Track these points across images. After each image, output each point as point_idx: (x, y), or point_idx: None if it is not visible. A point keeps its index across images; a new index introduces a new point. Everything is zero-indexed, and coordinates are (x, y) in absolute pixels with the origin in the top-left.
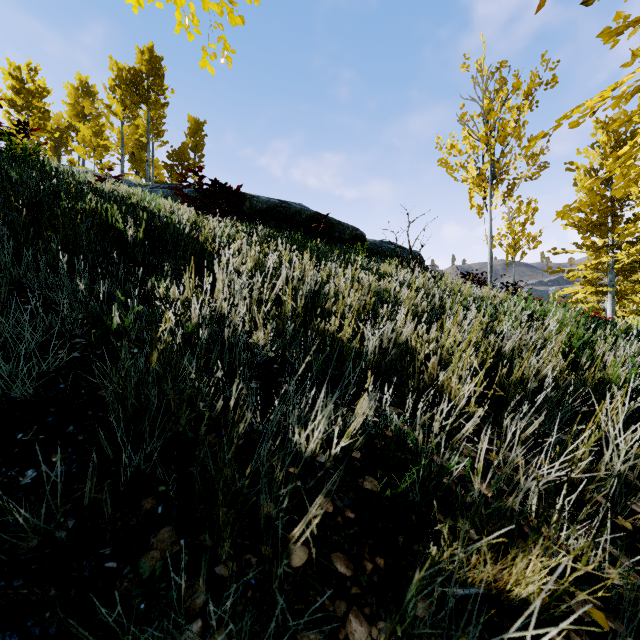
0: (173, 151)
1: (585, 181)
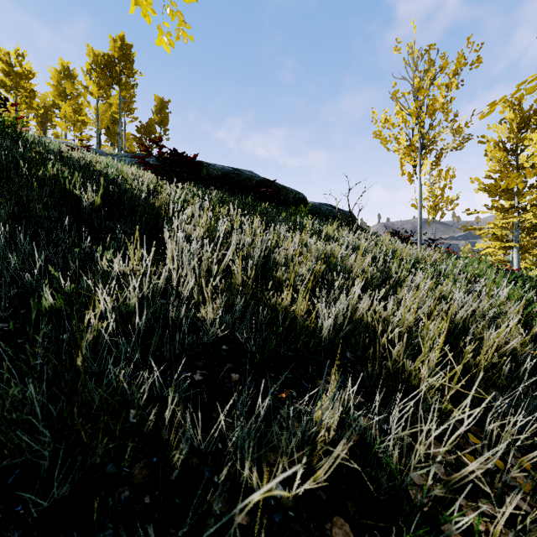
0: (141, 125)
1: (494, 152)
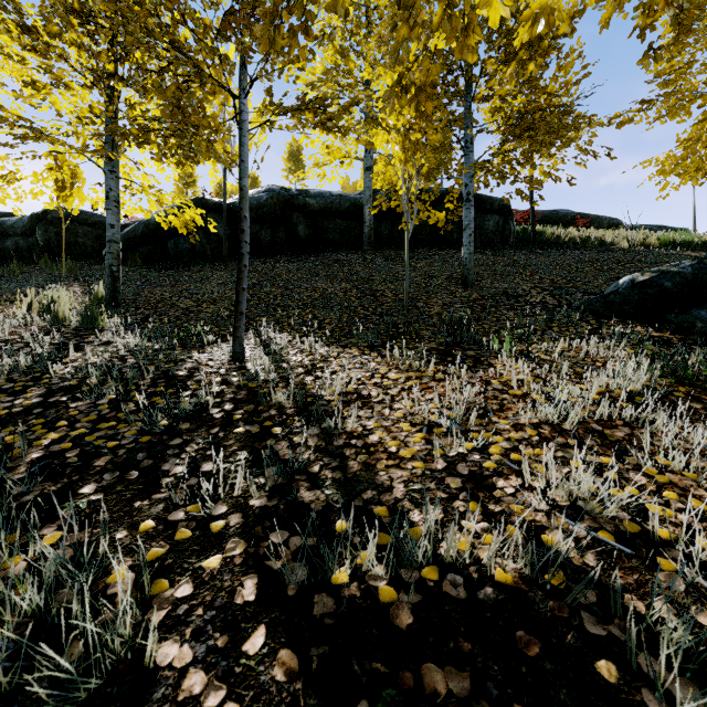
0: None
1: None
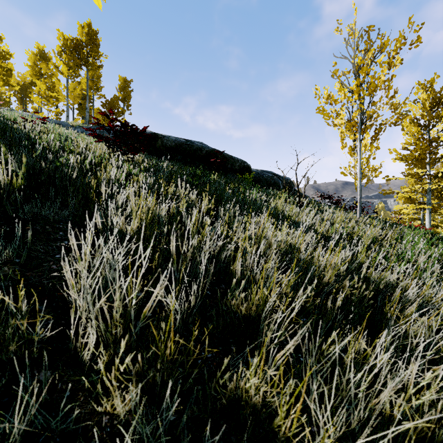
0: (106, 101)
1: (409, 127)
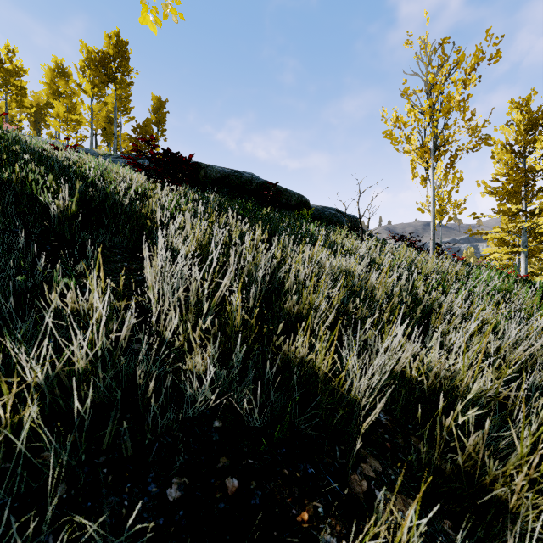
0: (137, 125)
1: (501, 154)
